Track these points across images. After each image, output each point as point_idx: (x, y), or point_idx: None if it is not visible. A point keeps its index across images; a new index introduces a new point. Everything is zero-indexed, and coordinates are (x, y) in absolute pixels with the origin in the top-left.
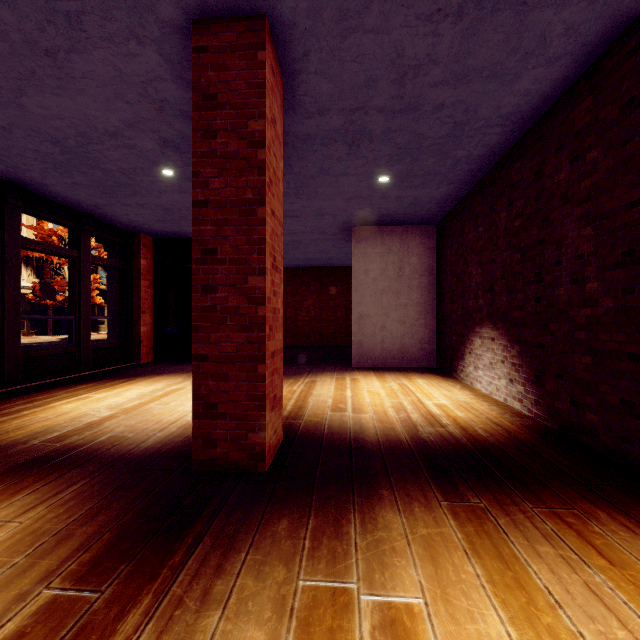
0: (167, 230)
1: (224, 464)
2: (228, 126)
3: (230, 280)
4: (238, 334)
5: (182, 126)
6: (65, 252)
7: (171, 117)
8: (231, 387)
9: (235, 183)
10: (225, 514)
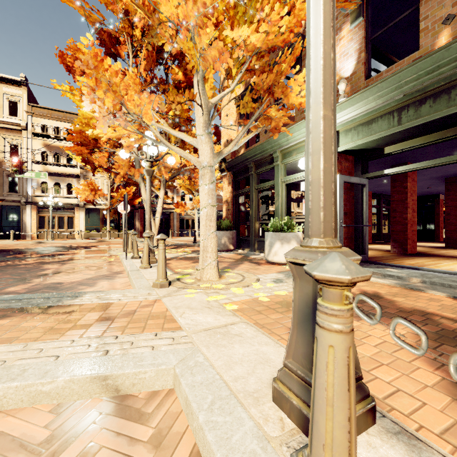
0: (418, 194)
1: (451, 247)
2: (452, 194)
3: (452, 218)
4: (454, 226)
5: (437, 183)
6: (388, 207)
7: (435, 183)
8: (453, 235)
9: (454, 203)
10: (452, 249)
